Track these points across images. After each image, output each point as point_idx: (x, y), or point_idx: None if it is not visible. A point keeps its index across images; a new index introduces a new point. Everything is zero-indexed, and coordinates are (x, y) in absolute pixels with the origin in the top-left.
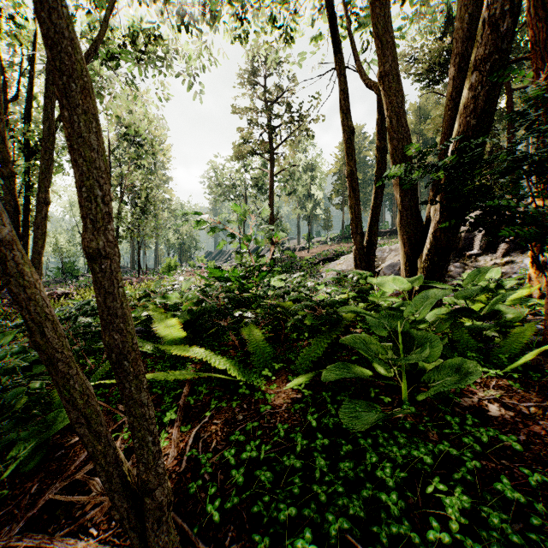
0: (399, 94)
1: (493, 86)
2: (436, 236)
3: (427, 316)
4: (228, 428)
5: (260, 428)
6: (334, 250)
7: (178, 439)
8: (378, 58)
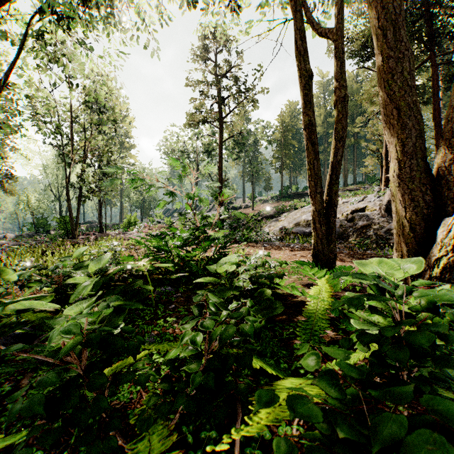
0: None
1: None
2: None
3: None
4: None
5: None
6: (275, 208)
7: None
8: None
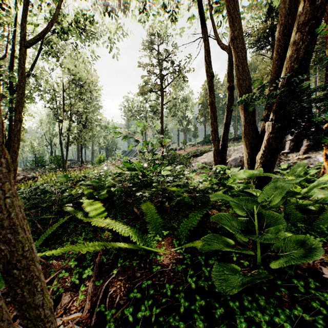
0: (243, 51)
1: (310, 42)
2: (269, 142)
3: None
4: (129, 284)
5: (153, 285)
6: (199, 150)
7: (92, 293)
8: (230, 28)
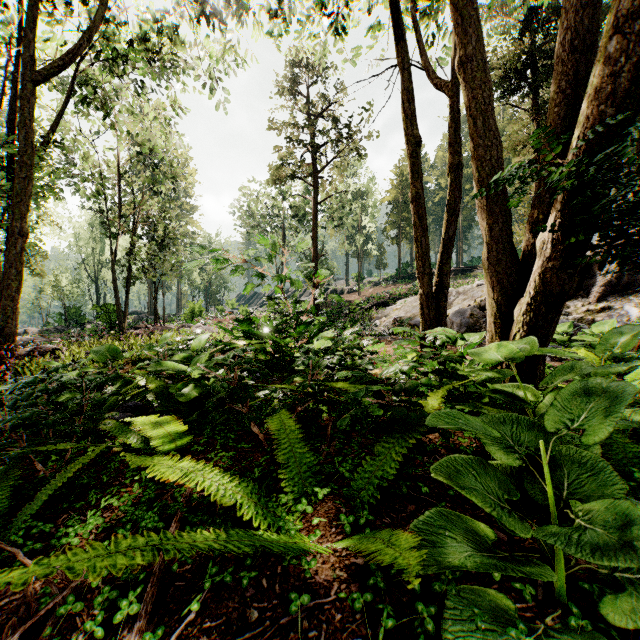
0: (486, 86)
1: None
2: (544, 279)
3: (546, 399)
4: None
5: None
6: (389, 293)
7: None
8: (457, 39)
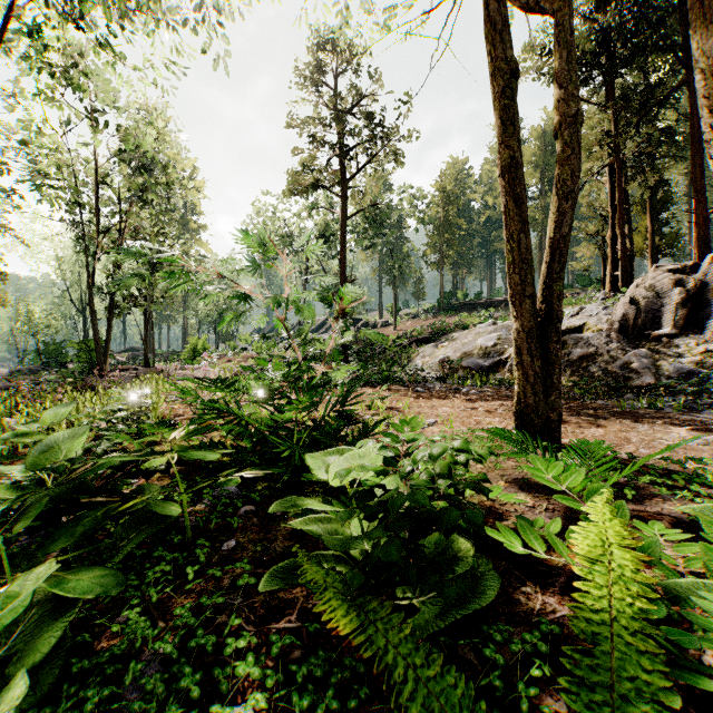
0: None
1: None
2: None
3: None
4: None
5: None
6: (431, 326)
7: None
8: None
